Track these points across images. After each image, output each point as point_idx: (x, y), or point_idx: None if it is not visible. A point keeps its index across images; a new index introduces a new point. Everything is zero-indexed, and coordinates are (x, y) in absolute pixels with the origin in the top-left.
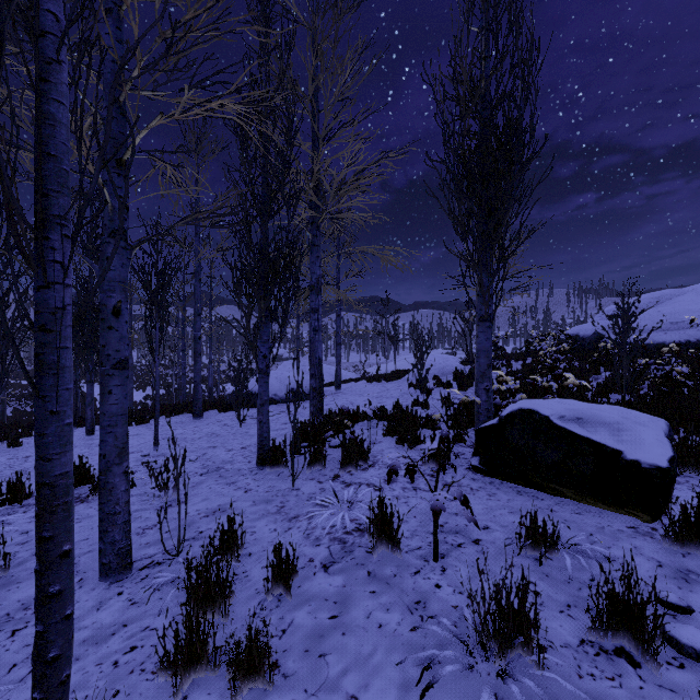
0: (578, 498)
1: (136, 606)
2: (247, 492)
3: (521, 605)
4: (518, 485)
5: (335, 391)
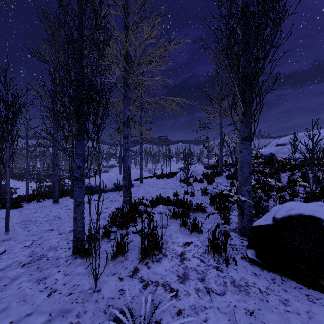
0: None
1: None
2: (50, 296)
3: None
4: (301, 284)
5: (139, 183)
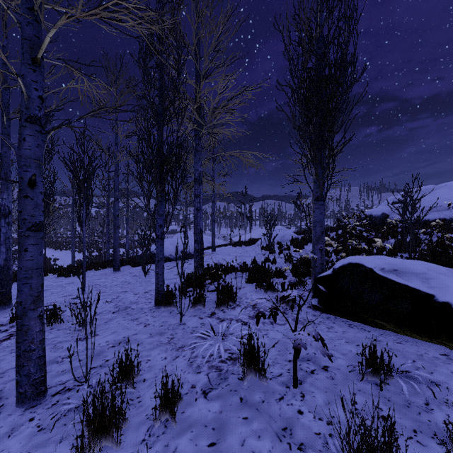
0: (396, 330)
1: (42, 432)
2: (146, 326)
3: (387, 444)
4: (349, 319)
5: (211, 252)
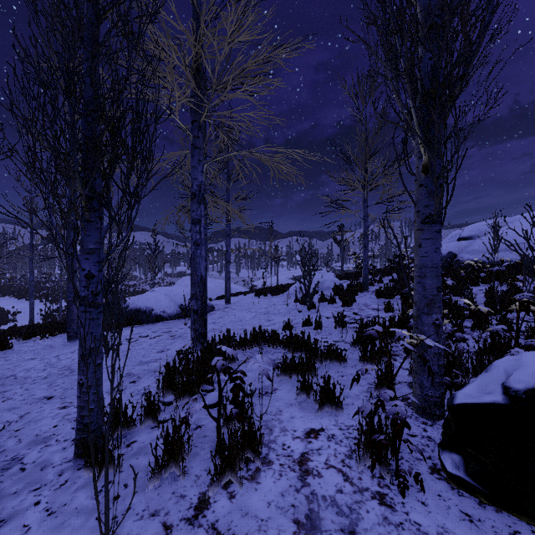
0: None
1: None
2: None
3: None
4: None
5: (225, 305)
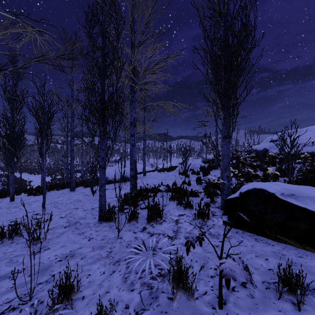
0: (296, 245)
1: None
2: (90, 240)
3: None
4: (254, 234)
5: (142, 176)
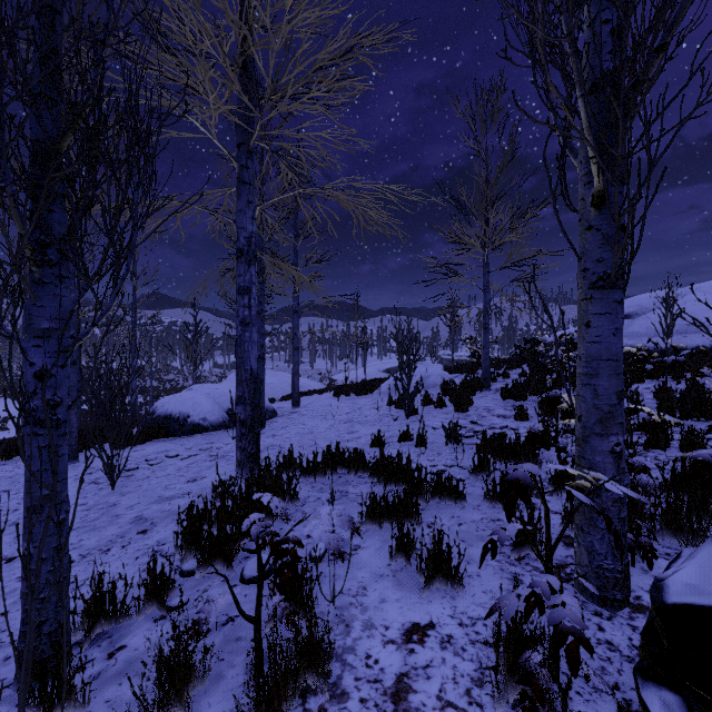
0: None
1: None
2: None
3: None
4: None
5: (291, 408)
